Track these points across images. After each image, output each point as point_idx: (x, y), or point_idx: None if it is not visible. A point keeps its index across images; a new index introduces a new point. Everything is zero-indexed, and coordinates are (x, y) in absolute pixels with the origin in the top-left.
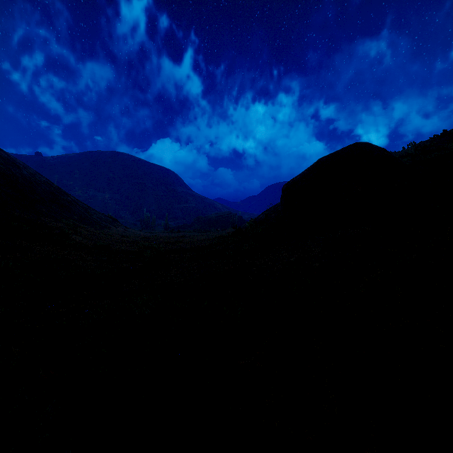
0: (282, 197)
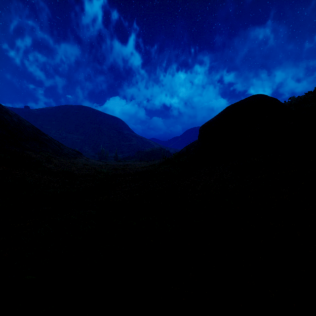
0: (200, 135)
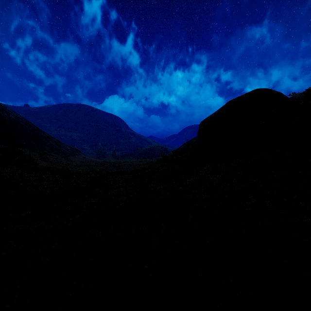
0: (200, 131)
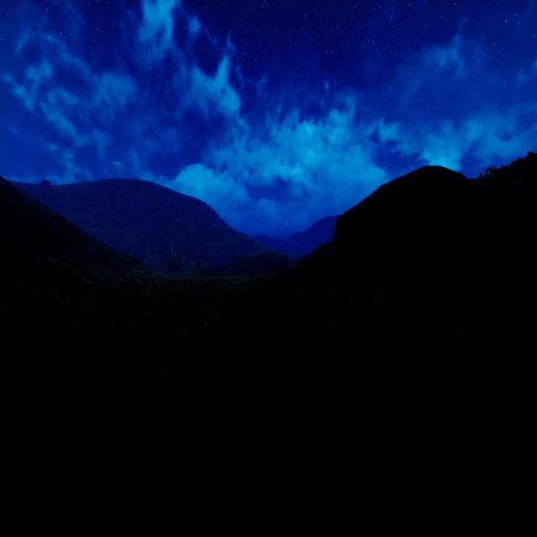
0: (336, 233)
